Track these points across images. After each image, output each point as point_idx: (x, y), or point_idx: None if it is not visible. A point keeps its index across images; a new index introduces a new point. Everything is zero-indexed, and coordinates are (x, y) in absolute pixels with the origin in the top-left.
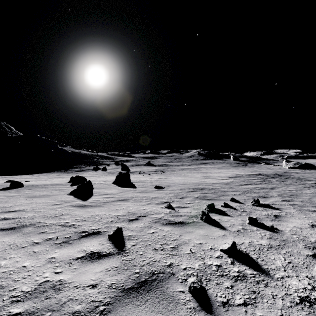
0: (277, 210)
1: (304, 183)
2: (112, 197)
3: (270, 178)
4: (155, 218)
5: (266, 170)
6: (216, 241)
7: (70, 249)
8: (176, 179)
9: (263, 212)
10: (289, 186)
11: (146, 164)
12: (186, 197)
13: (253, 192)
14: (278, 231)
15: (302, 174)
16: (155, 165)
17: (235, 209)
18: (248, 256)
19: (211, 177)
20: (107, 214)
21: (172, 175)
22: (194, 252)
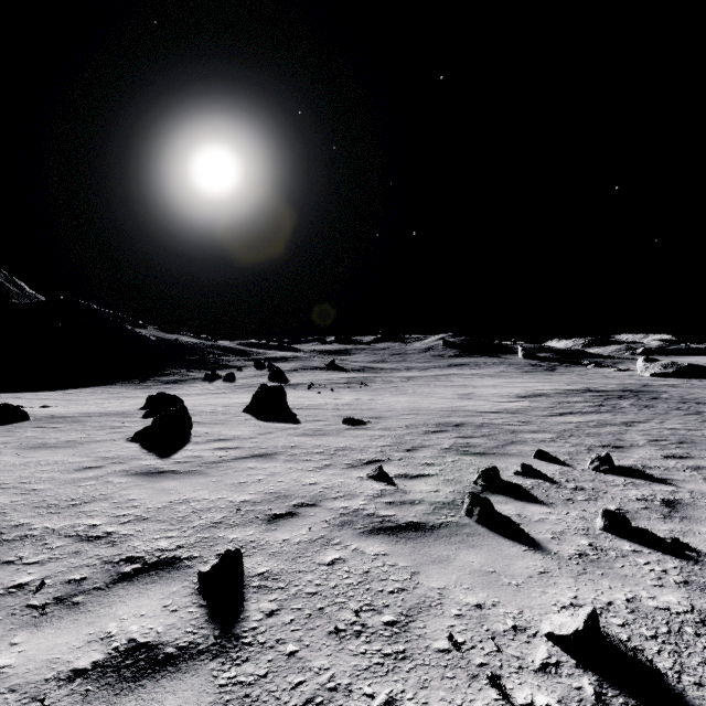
0: (665, 485)
1: (698, 412)
2: (237, 448)
3: (615, 399)
4: (341, 511)
5: (601, 379)
6: (525, 597)
7: (67, 629)
8: (394, 402)
9: (630, 491)
10: (665, 418)
11: (326, 367)
12: (423, 448)
13: (584, 435)
14: (697, 557)
15: (688, 390)
16: (347, 369)
17: (554, 481)
18: (643, 663)
19: (477, 395)
20: (214, 498)
21: (384, 392)
22: (464, 645)
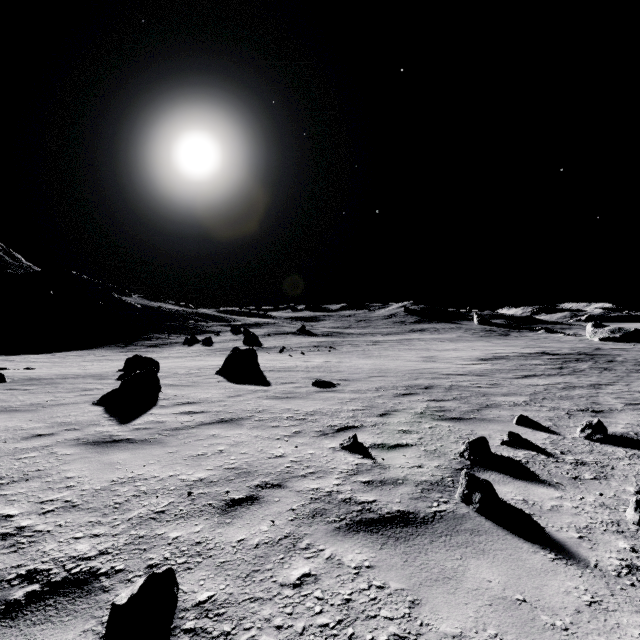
0: None
1: None
2: (203, 412)
3: (573, 362)
4: (311, 495)
5: (554, 343)
6: None
7: None
8: (362, 365)
9: (639, 467)
10: (629, 380)
11: (297, 332)
12: (396, 412)
13: (556, 398)
14: None
15: (639, 353)
16: (316, 334)
17: (548, 453)
18: None
19: (440, 358)
20: (164, 476)
21: (352, 355)
22: None
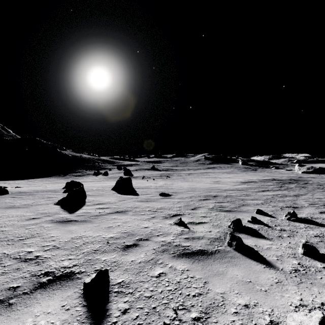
0: None
1: None
2: (108, 208)
3: (287, 183)
4: (162, 243)
5: (279, 174)
6: (272, 299)
7: (1, 323)
8: (183, 185)
9: (309, 231)
10: (313, 193)
11: (150, 169)
12: (199, 208)
13: (277, 201)
14: None
15: (320, 179)
16: (160, 170)
17: (269, 226)
18: None
19: (222, 182)
20: (95, 236)
21: (178, 180)
22: None
